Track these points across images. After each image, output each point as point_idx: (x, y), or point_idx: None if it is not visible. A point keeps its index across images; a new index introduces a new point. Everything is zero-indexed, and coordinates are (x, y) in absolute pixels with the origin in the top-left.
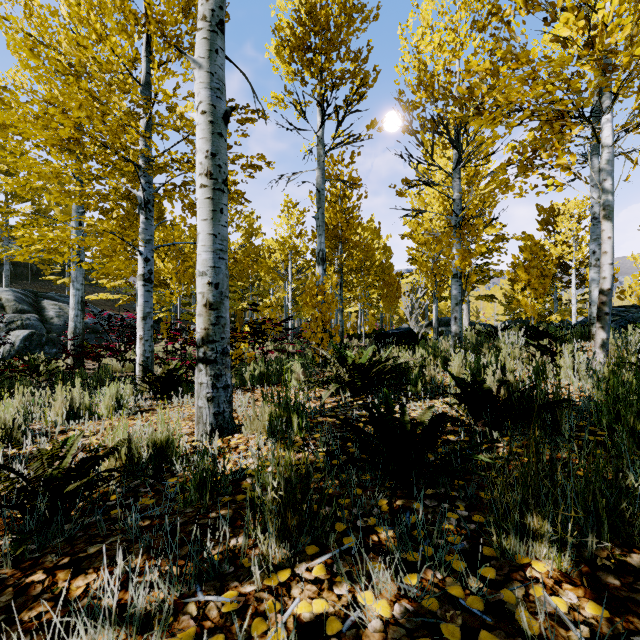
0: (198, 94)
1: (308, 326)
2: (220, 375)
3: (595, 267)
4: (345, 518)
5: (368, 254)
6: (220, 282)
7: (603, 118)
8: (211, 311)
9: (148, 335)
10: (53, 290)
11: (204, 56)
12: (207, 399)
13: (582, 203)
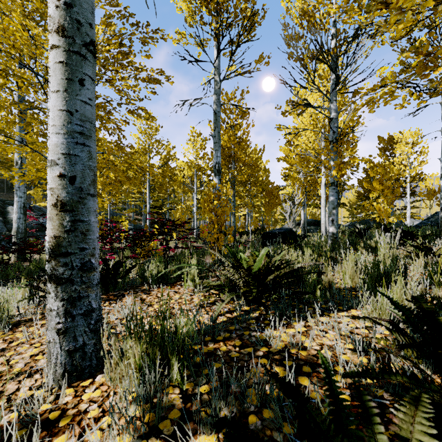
0: None
1: (205, 228)
2: (77, 298)
3: None
4: None
5: (255, 170)
6: (77, 175)
7: None
8: (64, 213)
9: None
10: None
11: None
12: (58, 331)
13: (415, 133)
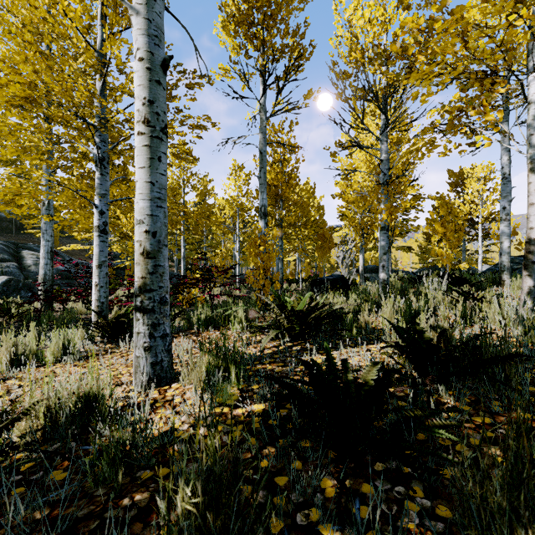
0: (136, 41)
1: (251, 273)
2: (158, 324)
3: (505, 221)
4: (282, 514)
5: (305, 210)
6: (158, 230)
7: (530, 76)
8: (148, 260)
9: (103, 282)
10: (34, 242)
11: (141, 2)
12: (144, 349)
13: (487, 168)
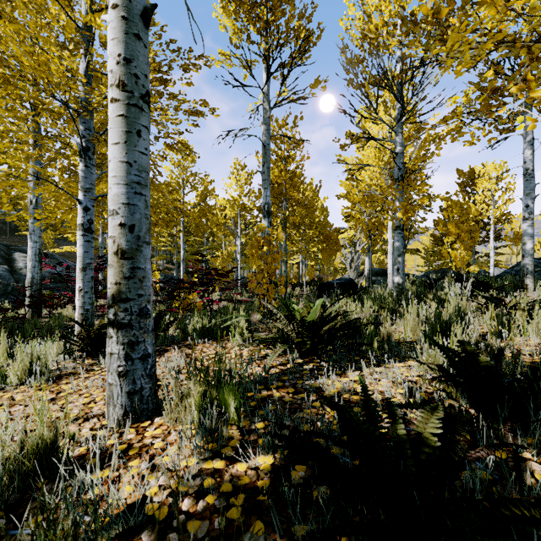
0: None
1: (253, 277)
2: (136, 343)
3: (528, 220)
4: None
5: (310, 210)
6: (136, 223)
7: None
8: (124, 261)
9: (88, 287)
10: None
11: None
12: (118, 374)
13: (500, 166)
